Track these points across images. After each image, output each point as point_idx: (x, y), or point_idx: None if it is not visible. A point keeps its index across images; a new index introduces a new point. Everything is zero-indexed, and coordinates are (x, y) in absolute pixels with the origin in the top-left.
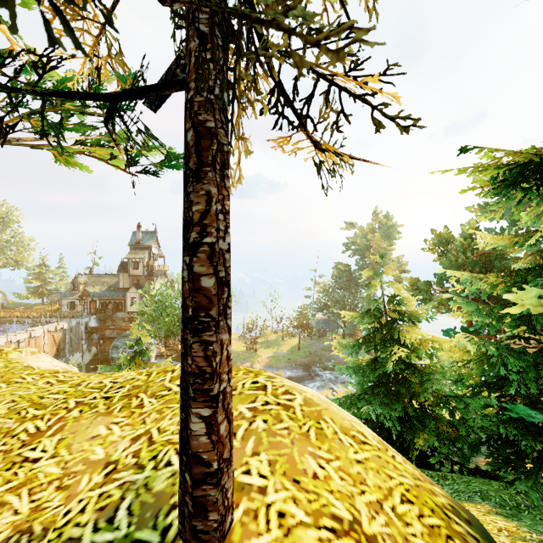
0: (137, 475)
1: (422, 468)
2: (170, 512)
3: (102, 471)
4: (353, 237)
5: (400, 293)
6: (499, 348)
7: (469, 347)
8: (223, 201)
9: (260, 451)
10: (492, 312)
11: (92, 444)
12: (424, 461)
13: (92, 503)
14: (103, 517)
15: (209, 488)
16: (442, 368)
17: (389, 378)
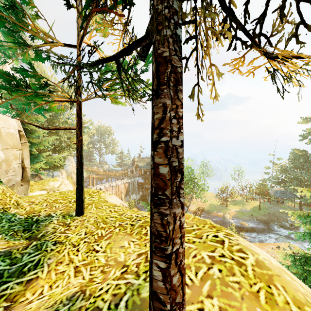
0: (135, 280)
1: None
2: None
3: (120, 269)
4: (310, 129)
5: None
6: None
7: None
8: (176, 109)
9: (213, 296)
10: None
11: (120, 250)
12: None
13: (111, 288)
14: (114, 301)
15: None
16: None
17: None
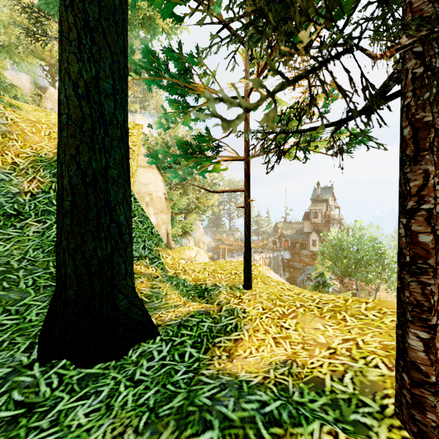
0: (353, 363)
1: None
2: (384, 397)
3: (326, 350)
4: None
5: None
6: None
7: None
8: None
9: None
10: None
11: (316, 332)
12: None
13: (325, 365)
14: (335, 375)
15: (427, 393)
16: None
17: None
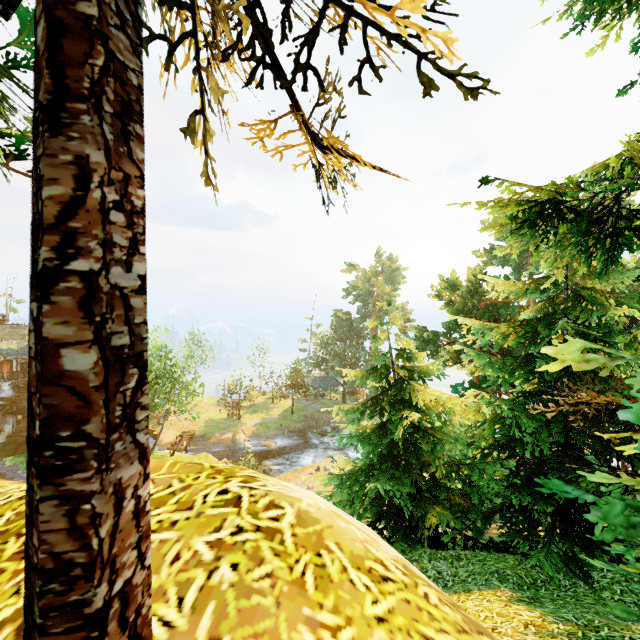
0: None
1: (434, 549)
2: None
3: None
4: (354, 281)
5: (410, 347)
6: (513, 406)
7: (484, 407)
8: (125, 186)
9: (223, 634)
10: (504, 366)
11: None
12: (436, 541)
13: None
14: None
15: None
16: (454, 431)
17: (397, 447)
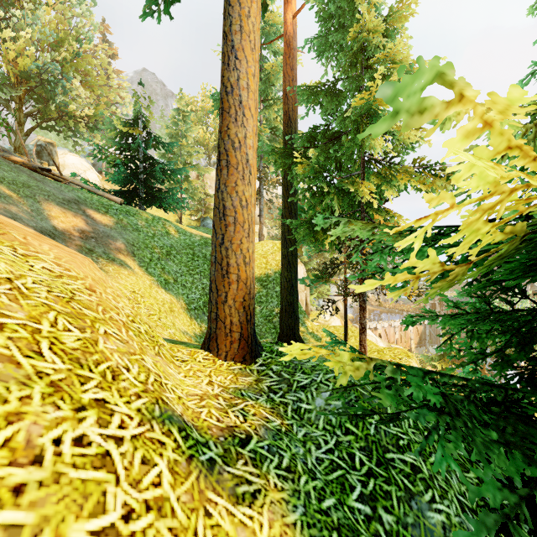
0: None
1: None
2: None
3: None
4: None
5: None
6: None
7: None
8: (363, 315)
9: None
10: None
11: None
12: None
13: None
14: None
15: None
16: None
17: None
